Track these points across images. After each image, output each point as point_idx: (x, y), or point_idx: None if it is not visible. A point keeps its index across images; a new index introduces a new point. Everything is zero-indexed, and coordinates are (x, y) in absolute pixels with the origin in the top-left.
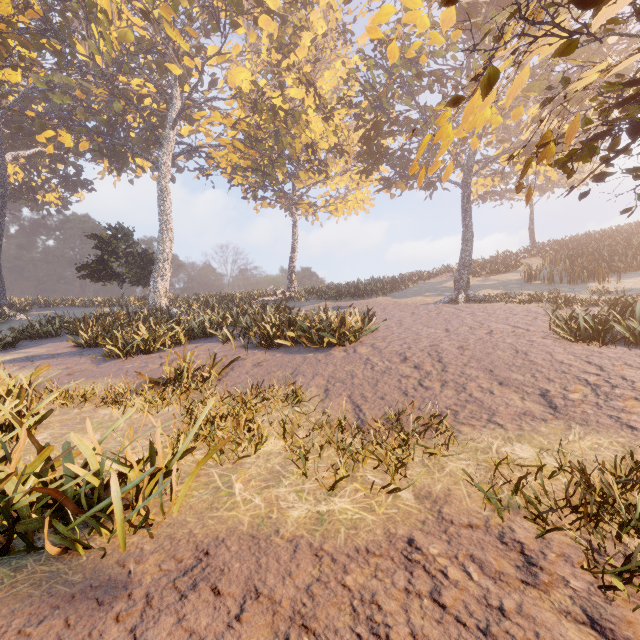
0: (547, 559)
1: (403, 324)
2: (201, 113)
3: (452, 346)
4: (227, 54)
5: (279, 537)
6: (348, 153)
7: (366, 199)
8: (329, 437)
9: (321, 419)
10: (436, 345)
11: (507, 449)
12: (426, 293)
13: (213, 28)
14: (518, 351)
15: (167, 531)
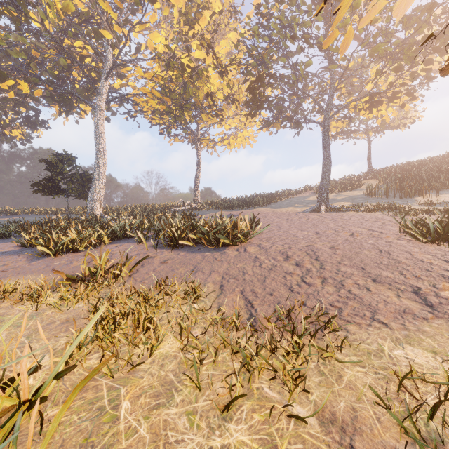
0: None
1: (281, 228)
2: (127, 68)
3: (325, 246)
4: (147, 24)
5: None
6: (238, 101)
7: (251, 136)
8: (224, 340)
9: (216, 315)
10: (311, 245)
11: (399, 352)
12: (295, 205)
13: (135, 2)
14: (381, 250)
15: None
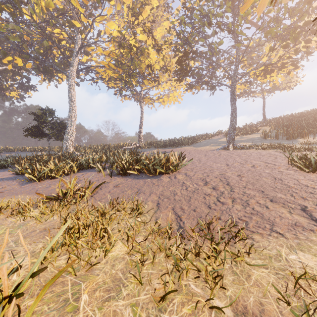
0: None
1: (201, 161)
2: (91, 48)
3: (233, 174)
4: (105, 16)
5: None
6: (170, 70)
7: (179, 95)
8: (160, 246)
9: (154, 226)
10: (224, 174)
11: (294, 257)
12: (211, 144)
13: (97, 0)
14: (275, 178)
15: None
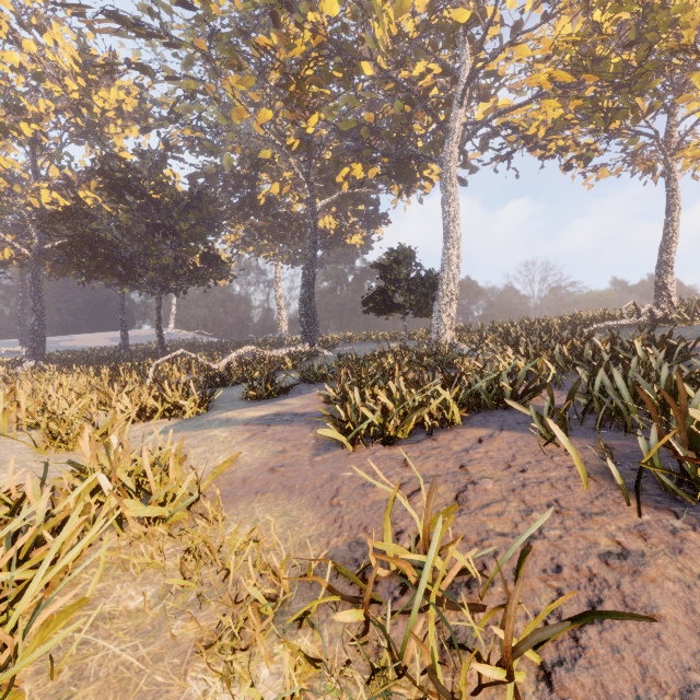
0: None
1: None
2: (498, 59)
3: None
4: None
5: None
6: None
7: None
8: None
9: None
10: None
11: None
12: None
13: None
14: None
15: None
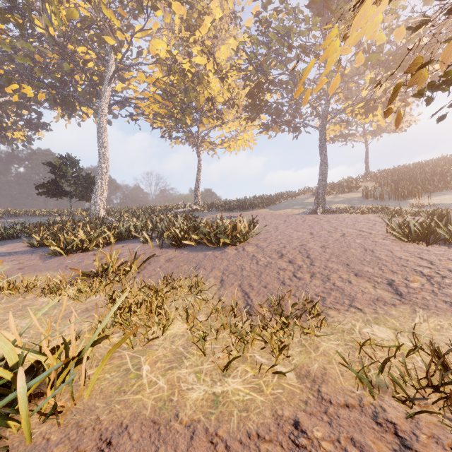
0: (420, 441)
1: (278, 229)
2: (130, 73)
3: (316, 245)
4: (149, 30)
5: (178, 422)
6: (238, 105)
7: (251, 139)
8: (224, 321)
9: (217, 304)
10: (304, 245)
11: (367, 330)
12: (294, 206)
13: (138, 10)
14: (366, 249)
15: (76, 418)
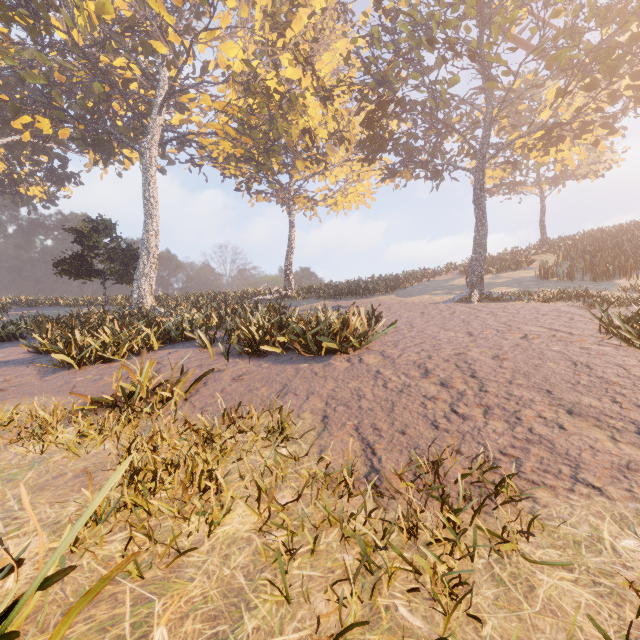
0: None
1: (414, 326)
2: (189, 96)
3: (484, 355)
4: (217, 31)
5: None
6: (349, 140)
7: (367, 192)
8: (328, 514)
9: (317, 467)
10: (463, 353)
11: (631, 544)
12: (433, 291)
13: None
14: (576, 363)
15: None
